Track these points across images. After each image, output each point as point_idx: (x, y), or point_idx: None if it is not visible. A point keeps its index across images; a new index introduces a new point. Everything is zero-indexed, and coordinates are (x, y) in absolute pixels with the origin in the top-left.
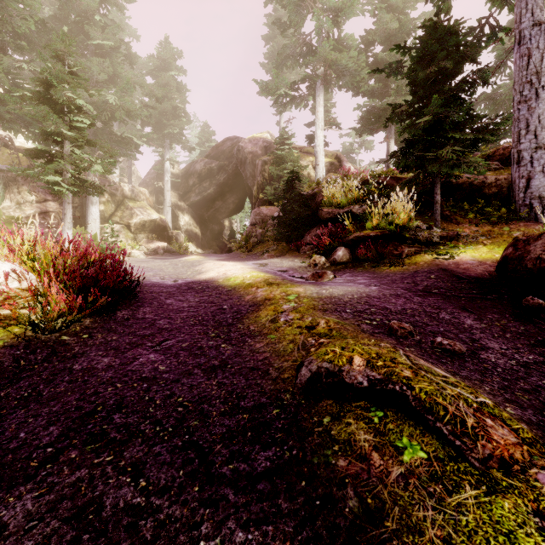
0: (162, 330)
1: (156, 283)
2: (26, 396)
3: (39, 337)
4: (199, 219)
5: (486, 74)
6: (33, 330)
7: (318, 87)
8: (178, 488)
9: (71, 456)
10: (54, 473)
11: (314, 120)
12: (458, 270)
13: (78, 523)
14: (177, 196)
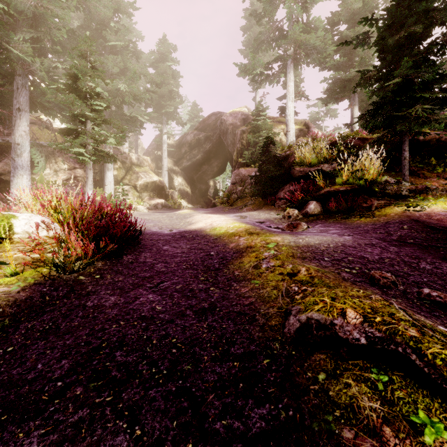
0: (159, 273)
1: (155, 232)
2: (47, 328)
3: (62, 277)
4: (190, 180)
5: None
6: (57, 271)
7: (288, 65)
8: (171, 442)
9: (76, 392)
10: (60, 410)
11: (285, 94)
12: (431, 221)
13: None
14: (172, 162)
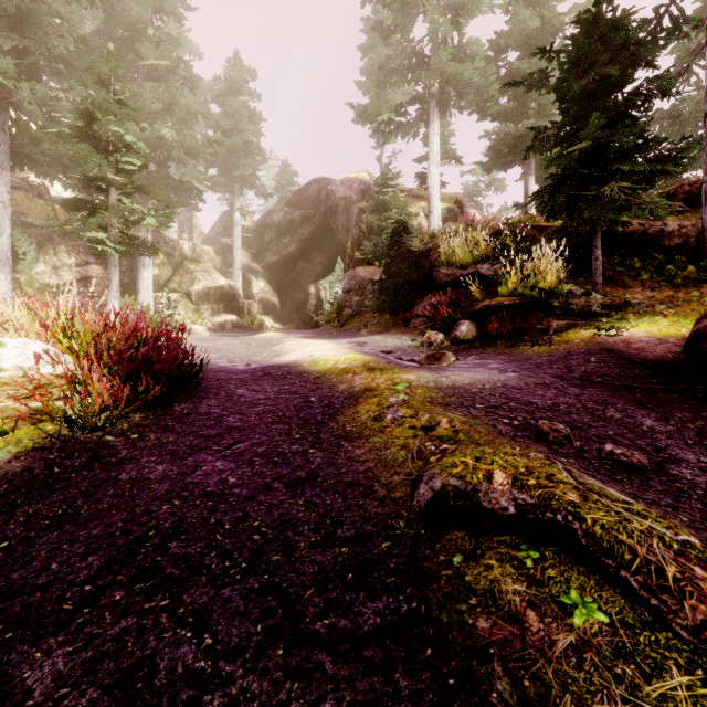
0: (231, 430)
1: (223, 368)
2: (60, 514)
3: (77, 437)
4: (277, 285)
5: (667, 82)
6: (70, 428)
7: (431, 109)
8: (255, 650)
9: (114, 597)
10: (93, 621)
11: (427, 154)
12: (629, 350)
13: (123, 693)
14: (249, 255)
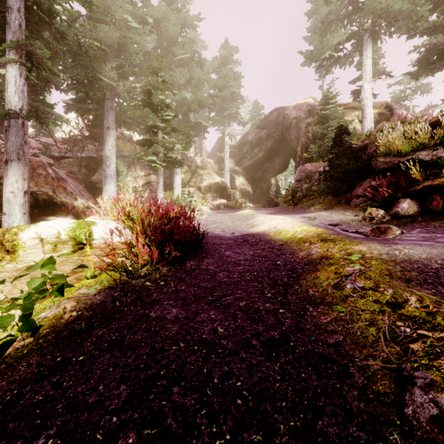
0: (221, 284)
1: (217, 235)
2: (114, 339)
3: (131, 281)
4: (251, 179)
5: None
6: (127, 276)
7: (365, 41)
8: None
9: (128, 438)
10: None
11: (359, 76)
12: None
13: None
14: (234, 162)
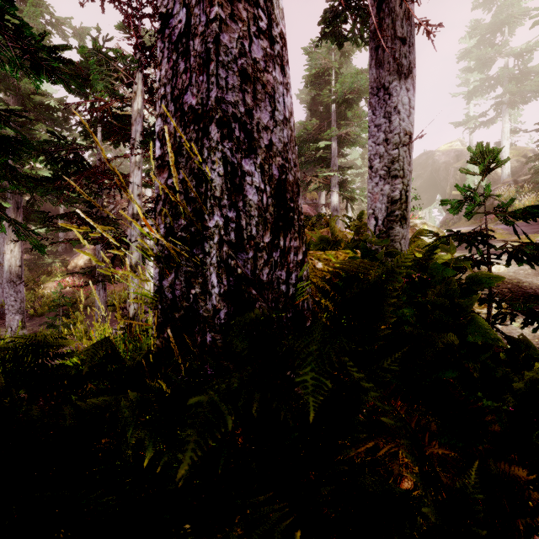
0: None
1: None
2: None
3: None
4: None
5: None
6: None
7: (503, 110)
8: None
9: None
10: None
11: None
12: None
13: None
14: None
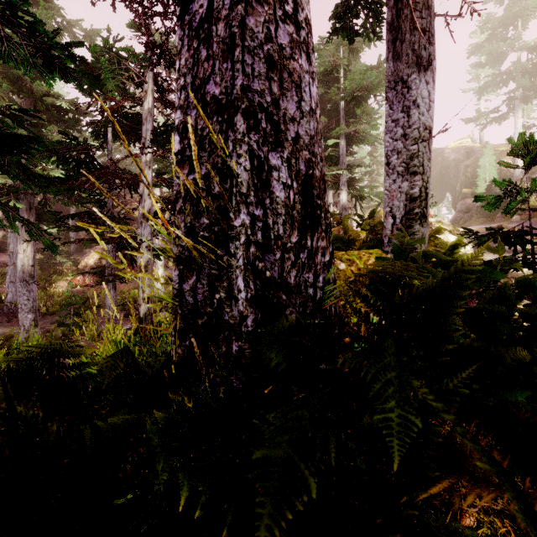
0: None
1: None
2: None
3: None
4: None
5: None
6: None
7: (516, 105)
8: None
9: None
10: None
11: None
12: None
13: None
14: None
